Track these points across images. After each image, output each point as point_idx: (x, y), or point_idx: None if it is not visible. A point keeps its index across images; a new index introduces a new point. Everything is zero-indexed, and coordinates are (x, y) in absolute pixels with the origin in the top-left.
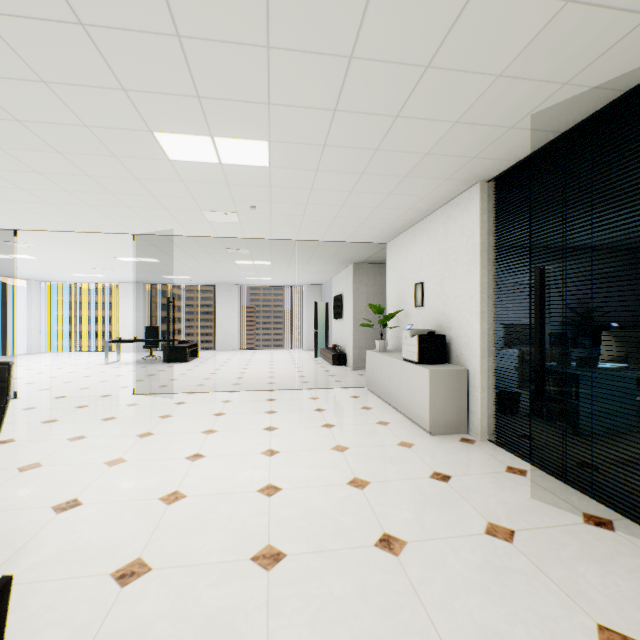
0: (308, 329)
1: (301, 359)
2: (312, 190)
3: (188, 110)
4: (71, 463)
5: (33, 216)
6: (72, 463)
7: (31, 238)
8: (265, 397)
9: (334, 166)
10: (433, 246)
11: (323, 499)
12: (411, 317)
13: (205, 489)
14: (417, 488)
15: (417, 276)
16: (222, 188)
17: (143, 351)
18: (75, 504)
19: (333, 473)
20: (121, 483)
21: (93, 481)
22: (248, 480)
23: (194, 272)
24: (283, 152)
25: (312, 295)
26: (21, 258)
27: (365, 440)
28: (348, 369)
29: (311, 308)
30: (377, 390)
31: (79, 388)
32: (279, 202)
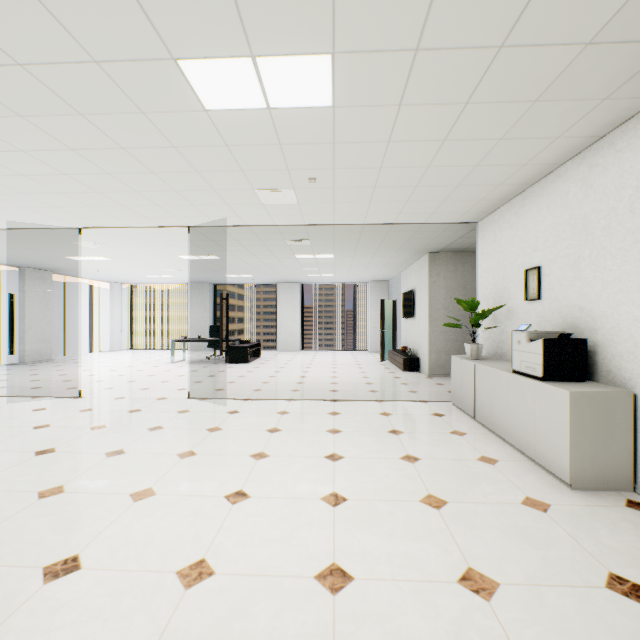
0: (373, 329)
1: (366, 362)
2: (389, 143)
3: (214, 3)
4: (95, 491)
5: (89, 210)
6: (96, 491)
7: (97, 237)
8: (327, 409)
9: (426, 93)
10: (559, 214)
11: (423, 615)
12: (518, 314)
13: (241, 562)
14: (593, 613)
15: (528, 259)
16: (274, 152)
17: (209, 350)
18: (71, 567)
19: (431, 553)
20: (138, 533)
21: (107, 525)
22: (302, 551)
23: (255, 270)
24: (352, 74)
25: (377, 292)
26: (97, 260)
27: (468, 489)
28: (422, 376)
29: (376, 306)
30: (468, 408)
31: (140, 388)
32: (344, 168)
